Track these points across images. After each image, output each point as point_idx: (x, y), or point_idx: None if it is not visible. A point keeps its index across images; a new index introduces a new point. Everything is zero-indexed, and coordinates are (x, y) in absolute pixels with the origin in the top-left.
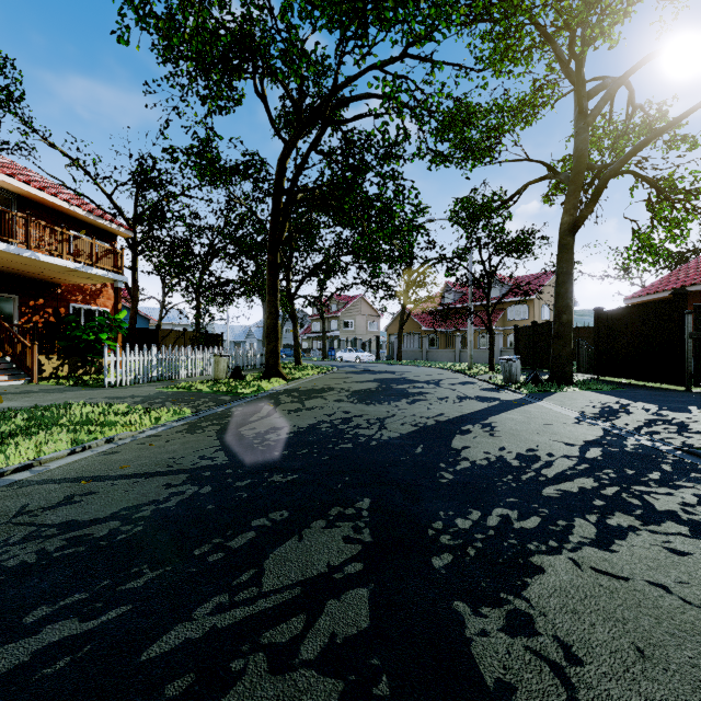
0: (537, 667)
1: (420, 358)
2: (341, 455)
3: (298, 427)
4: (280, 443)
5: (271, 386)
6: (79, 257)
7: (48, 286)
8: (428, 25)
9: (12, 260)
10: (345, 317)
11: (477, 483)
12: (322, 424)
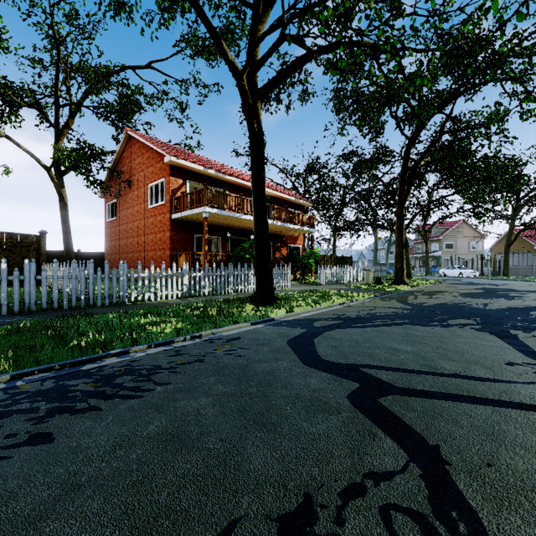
0: (527, 334)
1: (530, 275)
2: (463, 310)
3: (435, 303)
4: (431, 306)
5: (402, 288)
6: (299, 223)
7: (281, 237)
8: (521, 70)
9: (278, 228)
10: (446, 239)
11: (534, 320)
12: (448, 303)
